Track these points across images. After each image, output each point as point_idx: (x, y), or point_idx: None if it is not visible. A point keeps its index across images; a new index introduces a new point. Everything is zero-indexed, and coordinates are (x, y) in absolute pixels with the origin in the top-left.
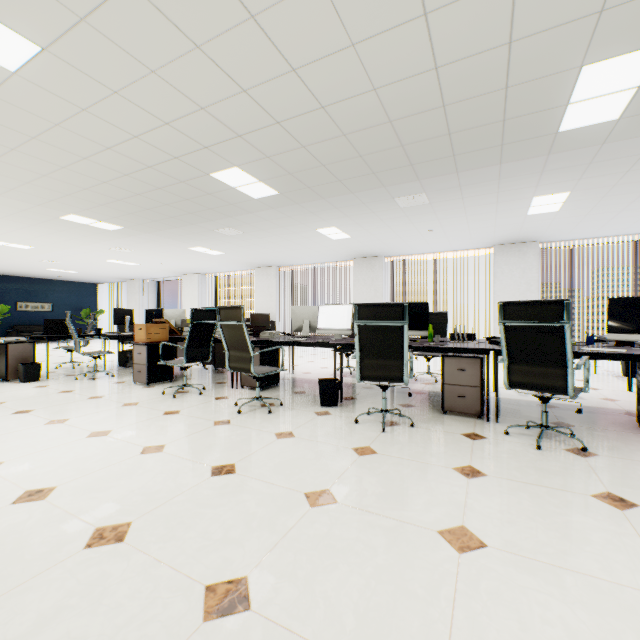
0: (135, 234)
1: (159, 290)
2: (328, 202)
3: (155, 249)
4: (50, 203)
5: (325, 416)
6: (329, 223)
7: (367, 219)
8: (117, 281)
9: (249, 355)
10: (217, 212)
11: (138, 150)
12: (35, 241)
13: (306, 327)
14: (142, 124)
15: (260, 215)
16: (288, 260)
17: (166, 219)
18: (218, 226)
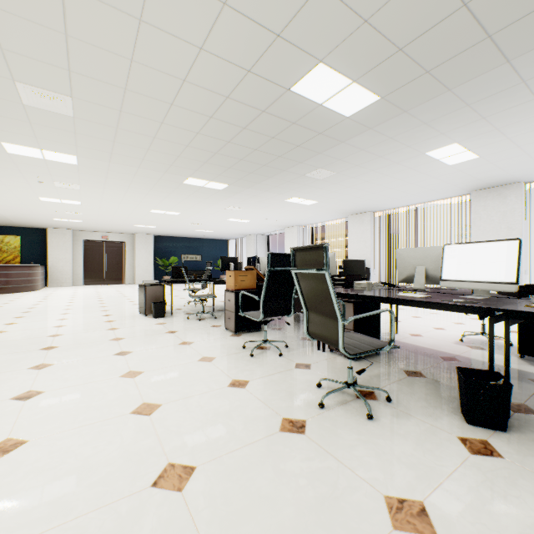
0: (239, 191)
1: (268, 242)
2: (455, 96)
3: (258, 205)
4: (171, 169)
5: (488, 460)
6: (448, 138)
7: (518, 116)
8: (240, 237)
9: (335, 322)
10: (305, 149)
11: (209, 73)
12: (178, 207)
13: (419, 276)
14: (199, 19)
15: (353, 143)
16: (384, 203)
17: (259, 169)
18: (308, 169)
